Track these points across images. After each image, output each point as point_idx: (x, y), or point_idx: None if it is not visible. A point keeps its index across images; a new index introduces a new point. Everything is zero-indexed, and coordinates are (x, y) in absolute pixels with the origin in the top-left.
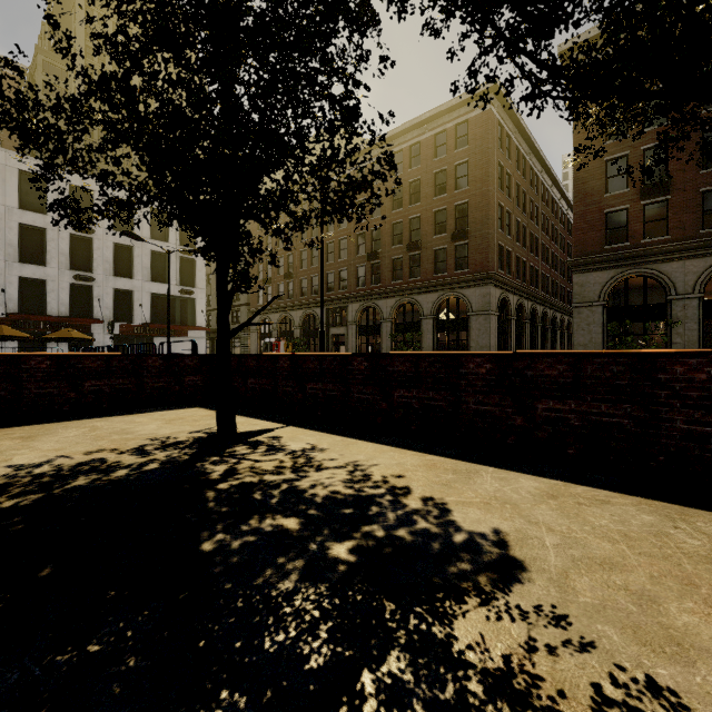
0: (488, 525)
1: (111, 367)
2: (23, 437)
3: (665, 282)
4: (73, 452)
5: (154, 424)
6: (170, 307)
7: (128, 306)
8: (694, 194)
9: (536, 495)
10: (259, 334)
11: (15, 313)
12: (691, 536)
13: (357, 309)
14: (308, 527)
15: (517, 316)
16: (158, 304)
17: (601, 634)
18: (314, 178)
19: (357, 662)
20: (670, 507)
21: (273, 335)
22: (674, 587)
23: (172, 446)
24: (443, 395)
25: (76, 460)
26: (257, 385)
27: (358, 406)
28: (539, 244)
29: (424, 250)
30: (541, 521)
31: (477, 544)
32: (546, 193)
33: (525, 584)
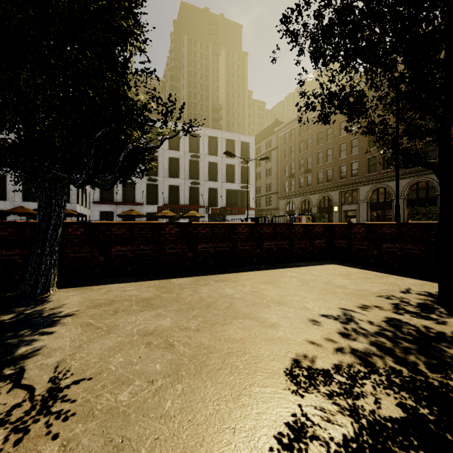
0: None
1: (276, 232)
2: (267, 283)
3: None
4: (344, 305)
5: (339, 278)
6: (235, 197)
7: (215, 197)
8: None
9: None
10: (285, 211)
11: (167, 204)
12: None
13: (368, 190)
14: None
15: None
16: (229, 195)
17: None
18: None
19: None
20: None
21: (295, 212)
22: None
23: (434, 310)
24: None
25: (370, 316)
26: (397, 249)
27: None
28: None
29: None
30: None
31: None
32: None
33: None
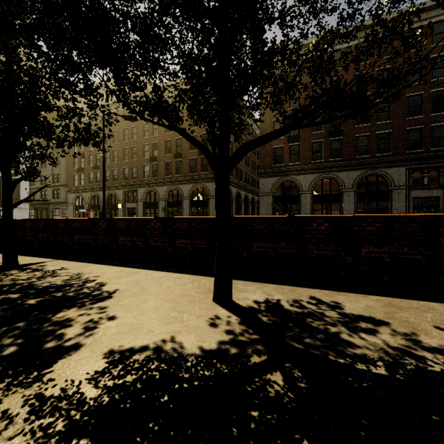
0: (116, 288)
1: None
2: None
3: (298, 184)
4: None
5: None
6: None
7: None
8: (309, 143)
9: (154, 278)
10: (75, 206)
11: None
12: (193, 284)
13: (144, 192)
14: (23, 296)
15: (237, 199)
16: None
17: (113, 309)
18: (59, 124)
19: (4, 325)
20: (202, 277)
21: (85, 207)
22: (160, 297)
23: None
24: (140, 239)
25: None
26: (45, 238)
27: (102, 247)
28: (249, 160)
29: (184, 159)
30: (141, 285)
31: (101, 294)
32: (254, 132)
33: (104, 302)
